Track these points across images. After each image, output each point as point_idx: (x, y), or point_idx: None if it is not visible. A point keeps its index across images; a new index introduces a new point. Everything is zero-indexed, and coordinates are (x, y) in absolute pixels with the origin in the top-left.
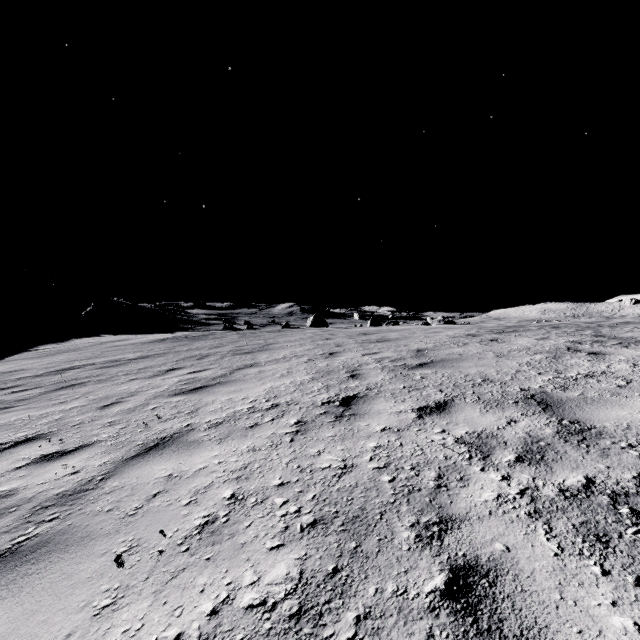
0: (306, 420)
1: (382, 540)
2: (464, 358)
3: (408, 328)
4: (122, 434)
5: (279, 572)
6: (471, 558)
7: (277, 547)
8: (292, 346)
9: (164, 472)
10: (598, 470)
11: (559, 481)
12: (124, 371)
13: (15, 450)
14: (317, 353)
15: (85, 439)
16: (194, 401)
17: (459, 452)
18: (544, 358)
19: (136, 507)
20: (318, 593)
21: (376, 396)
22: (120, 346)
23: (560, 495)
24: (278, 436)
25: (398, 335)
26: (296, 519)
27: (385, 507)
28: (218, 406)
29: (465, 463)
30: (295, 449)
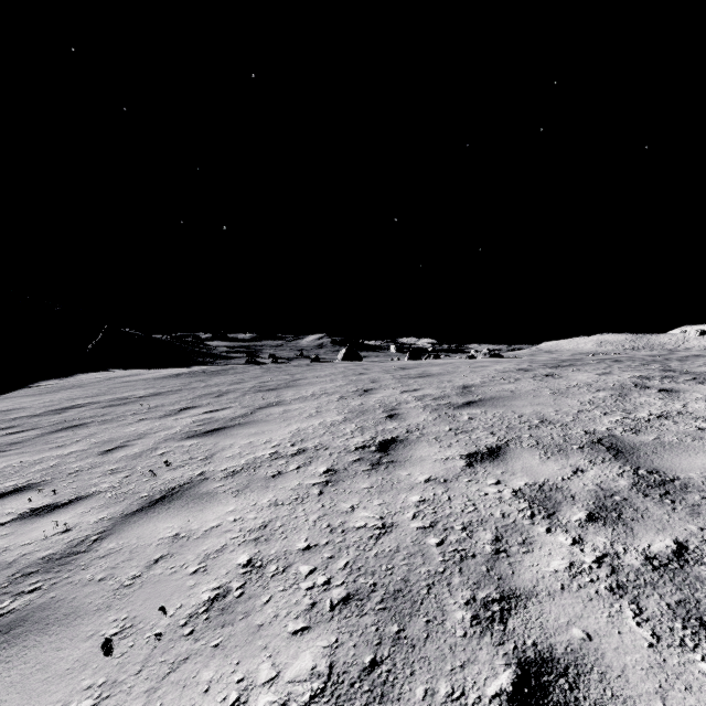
0: (337, 468)
1: (431, 622)
2: (517, 396)
3: (451, 362)
4: (125, 484)
5: (303, 665)
6: (544, 649)
7: (301, 631)
8: (322, 382)
9: (170, 531)
10: (690, 532)
11: (643, 546)
12: (132, 410)
13: (0, 503)
14: (350, 390)
15: (82, 490)
16: (209, 445)
17: (519, 508)
18: (609, 396)
19: (134, 575)
20: (352, 695)
21: (418, 440)
22: (130, 382)
23: (647, 564)
24: (305, 488)
25: (440, 370)
26: (325, 593)
27: (433, 578)
28: (236, 451)
29: (527, 522)
30: (324, 504)
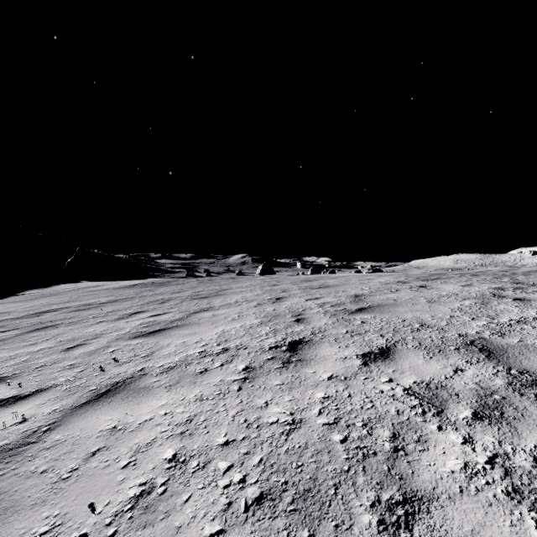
0: (254, 366)
1: (339, 527)
2: (399, 303)
3: (344, 275)
4: (78, 378)
5: None
6: None
7: (217, 534)
8: (243, 291)
9: (109, 424)
10: None
11: (530, 447)
12: (94, 314)
13: None
14: (265, 298)
15: (43, 383)
16: (151, 344)
17: (411, 405)
18: (473, 304)
19: (72, 468)
20: None
21: (321, 341)
22: (95, 291)
23: None
24: (226, 384)
25: (336, 282)
26: (240, 492)
27: (339, 477)
28: (172, 349)
29: (419, 419)
30: (242, 399)
